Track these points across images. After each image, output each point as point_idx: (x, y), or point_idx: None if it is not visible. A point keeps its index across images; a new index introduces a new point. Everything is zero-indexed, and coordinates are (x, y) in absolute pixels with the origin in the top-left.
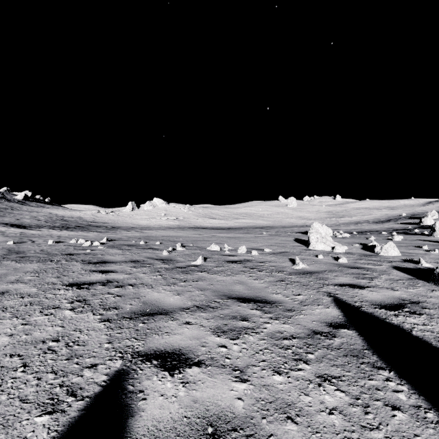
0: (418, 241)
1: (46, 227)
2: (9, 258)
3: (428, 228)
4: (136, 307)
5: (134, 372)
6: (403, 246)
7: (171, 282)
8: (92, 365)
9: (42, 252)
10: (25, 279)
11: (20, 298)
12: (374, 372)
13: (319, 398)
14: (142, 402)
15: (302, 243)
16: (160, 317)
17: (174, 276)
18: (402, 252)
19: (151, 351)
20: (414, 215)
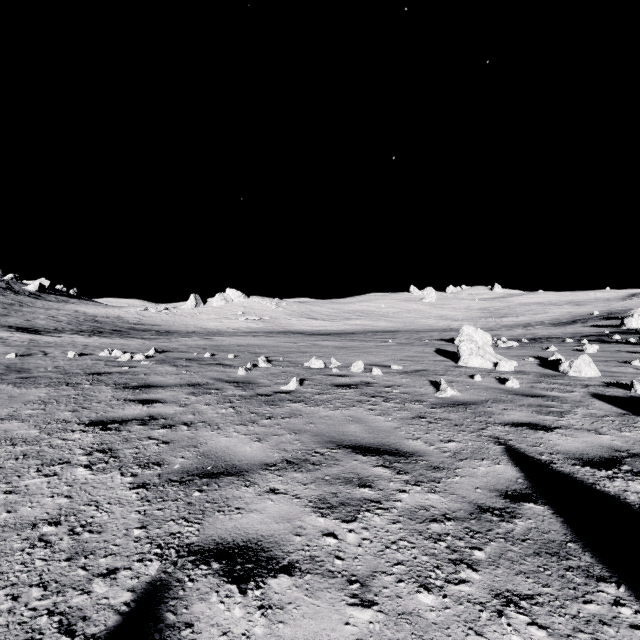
0: (623, 354)
1: (68, 331)
2: (5, 379)
3: (634, 334)
4: (190, 462)
5: (179, 584)
6: (602, 361)
7: (249, 420)
8: (110, 570)
9: (56, 369)
10: (23, 414)
11: (10, 445)
12: (592, 586)
13: None
14: None
15: (448, 356)
16: (229, 480)
17: (253, 410)
18: (602, 371)
19: (210, 544)
20: (611, 314)
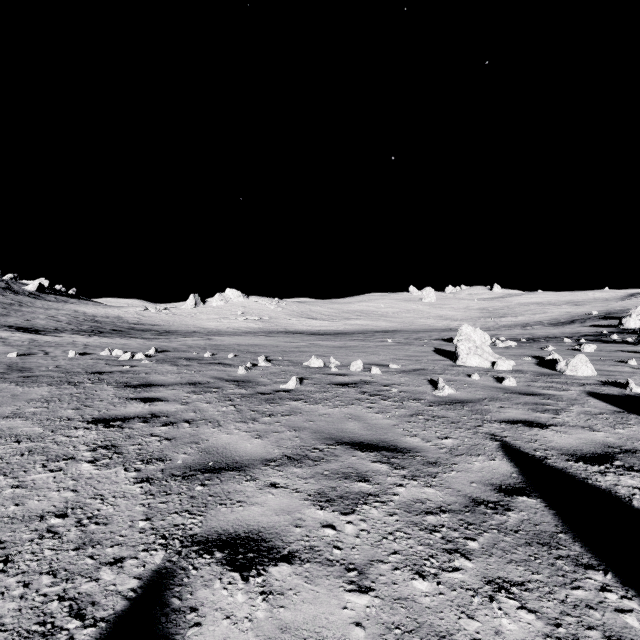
0: (620, 353)
1: (68, 331)
2: (7, 378)
3: (632, 333)
4: (192, 458)
5: (184, 572)
6: (599, 361)
7: (249, 417)
8: (116, 559)
9: (57, 369)
10: (27, 412)
11: (15, 442)
12: (580, 574)
13: (492, 624)
14: (193, 630)
15: (446, 355)
16: (230, 475)
17: (254, 408)
18: (599, 370)
19: (213, 535)
20: (610, 314)
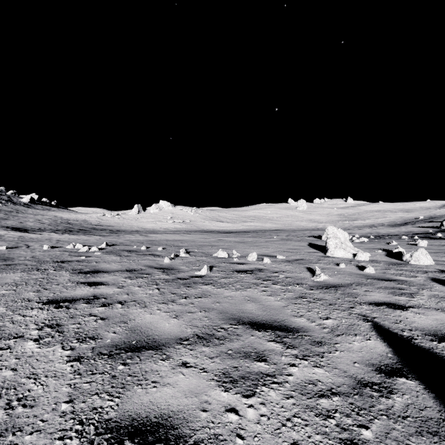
0: None
1: (48, 230)
2: None
3: None
4: (119, 337)
5: None
6: (432, 253)
7: (169, 299)
8: None
9: (32, 258)
10: None
11: None
12: None
13: None
14: None
15: (318, 248)
16: (149, 353)
17: (174, 291)
18: (435, 260)
19: (126, 420)
20: (432, 218)
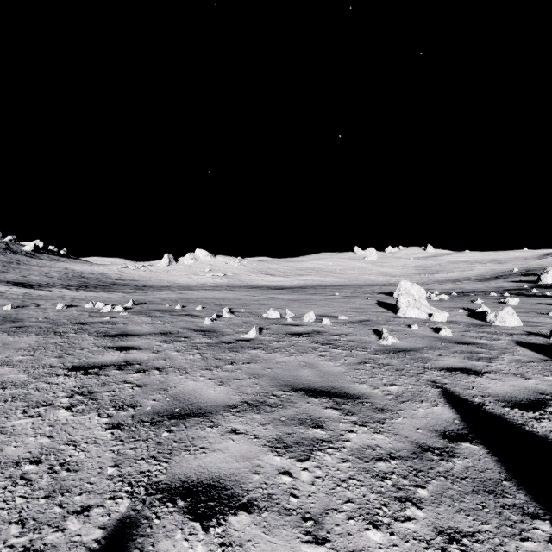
0: (541, 306)
1: (58, 286)
2: (0, 328)
3: (549, 288)
4: (161, 404)
5: (147, 522)
6: (523, 312)
7: (214, 365)
8: (83, 508)
9: (46, 320)
10: (15, 360)
11: (1, 388)
12: (527, 524)
13: None
14: None
15: (388, 307)
16: (195, 421)
17: (218, 356)
18: (524, 321)
19: (176, 482)
20: (529, 271)
